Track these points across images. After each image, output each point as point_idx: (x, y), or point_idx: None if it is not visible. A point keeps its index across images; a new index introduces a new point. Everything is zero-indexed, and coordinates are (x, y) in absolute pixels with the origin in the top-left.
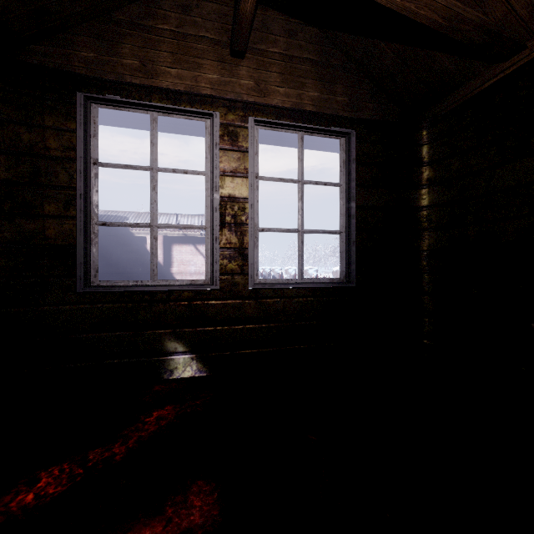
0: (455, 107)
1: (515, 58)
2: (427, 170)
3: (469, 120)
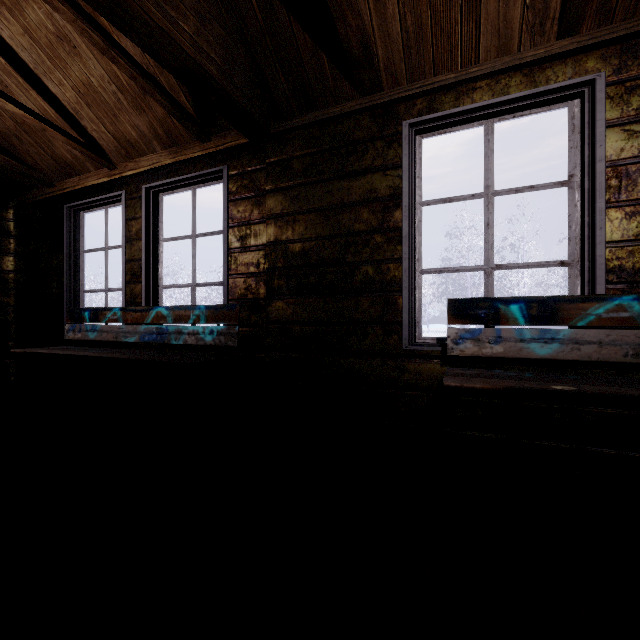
0: (33, 202)
1: (53, 189)
2: (16, 243)
3: (39, 215)
